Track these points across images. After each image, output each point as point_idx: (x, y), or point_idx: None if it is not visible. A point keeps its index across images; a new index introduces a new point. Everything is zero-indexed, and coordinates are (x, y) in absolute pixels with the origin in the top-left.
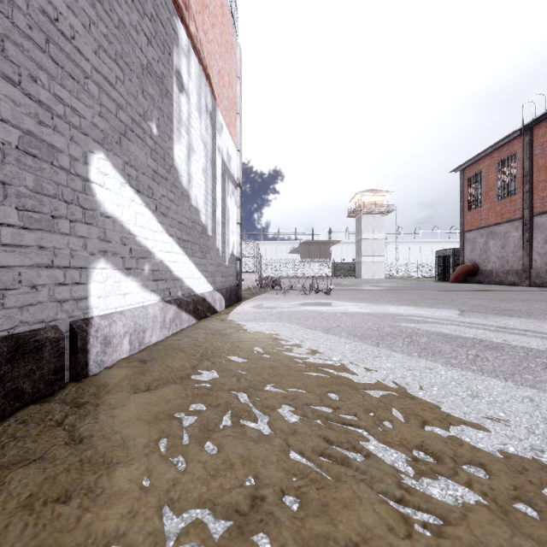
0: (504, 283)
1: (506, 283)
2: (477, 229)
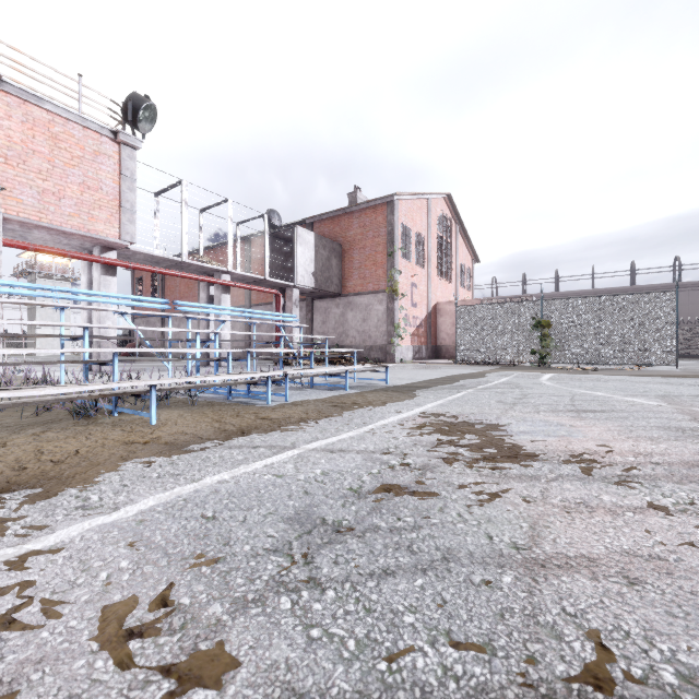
0: (154, 356)
1: (155, 356)
2: (141, 317)
